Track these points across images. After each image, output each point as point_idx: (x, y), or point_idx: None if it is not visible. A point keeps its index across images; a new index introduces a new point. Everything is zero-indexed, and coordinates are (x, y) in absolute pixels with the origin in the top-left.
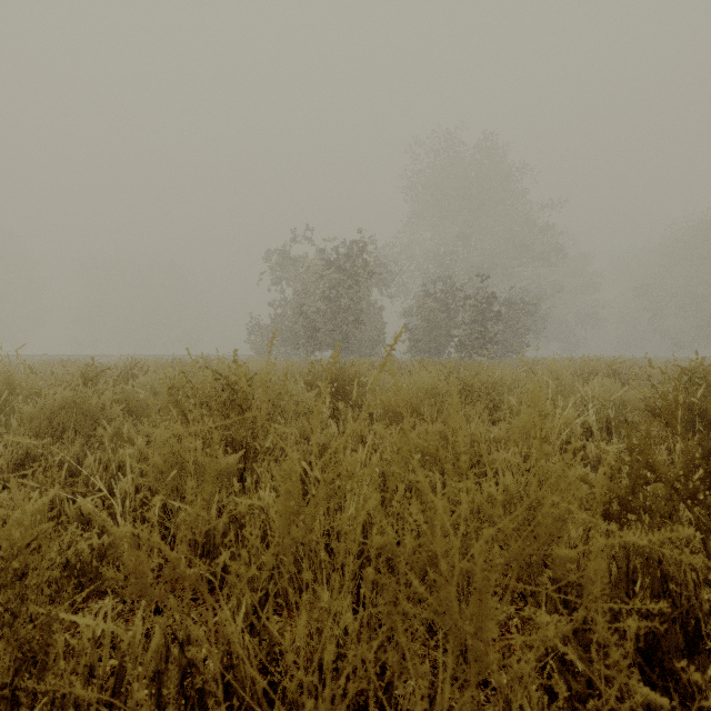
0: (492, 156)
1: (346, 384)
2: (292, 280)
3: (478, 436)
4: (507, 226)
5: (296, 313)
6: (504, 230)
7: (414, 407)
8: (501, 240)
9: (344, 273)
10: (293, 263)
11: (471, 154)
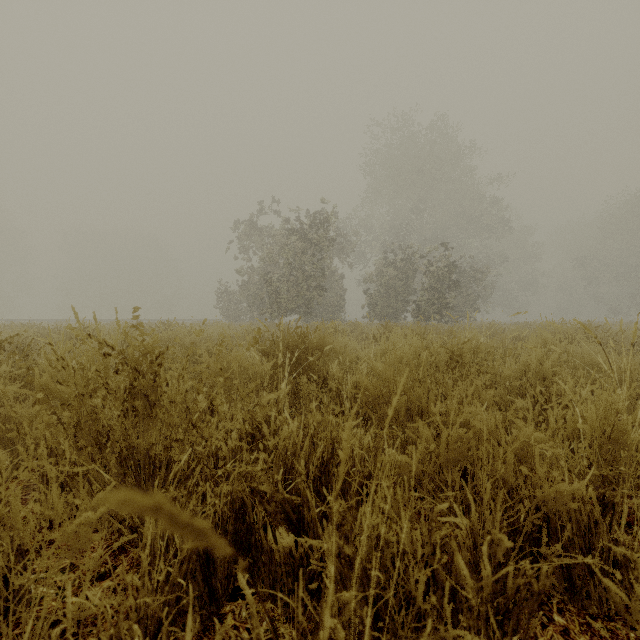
0: (444, 135)
1: (308, 353)
2: (258, 249)
3: (519, 446)
4: (457, 200)
5: (261, 280)
6: (455, 204)
7: (403, 389)
8: (452, 213)
9: (307, 242)
10: (259, 233)
11: (425, 134)
